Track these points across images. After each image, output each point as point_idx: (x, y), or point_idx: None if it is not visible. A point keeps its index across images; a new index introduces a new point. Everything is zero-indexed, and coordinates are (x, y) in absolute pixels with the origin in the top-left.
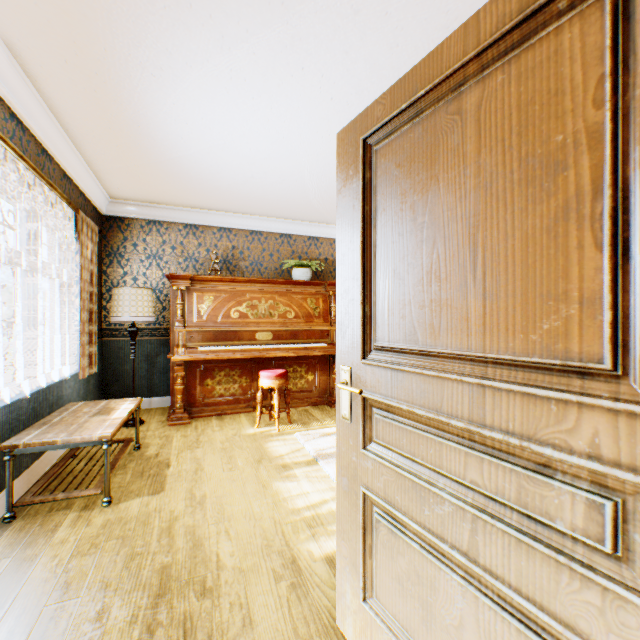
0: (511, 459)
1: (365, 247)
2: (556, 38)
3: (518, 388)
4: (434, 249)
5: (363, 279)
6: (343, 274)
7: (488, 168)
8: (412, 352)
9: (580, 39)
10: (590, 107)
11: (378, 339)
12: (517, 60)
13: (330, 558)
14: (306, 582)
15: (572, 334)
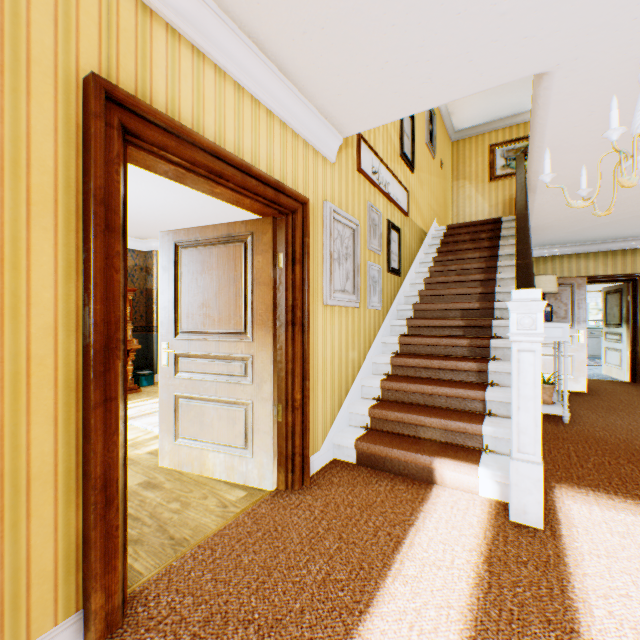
0: (226, 361)
1: (176, 289)
2: (235, 247)
3: (228, 340)
4: (205, 296)
5: (175, 303)
6: (164, 299)
7: (221, 275)
8: (197, 333)
9: (240, 251)
10: (241, 269)
11: (183, 328)
12: (227, 247)
13: (150, 452)
14: (139, 461)
15: (238, 324)
